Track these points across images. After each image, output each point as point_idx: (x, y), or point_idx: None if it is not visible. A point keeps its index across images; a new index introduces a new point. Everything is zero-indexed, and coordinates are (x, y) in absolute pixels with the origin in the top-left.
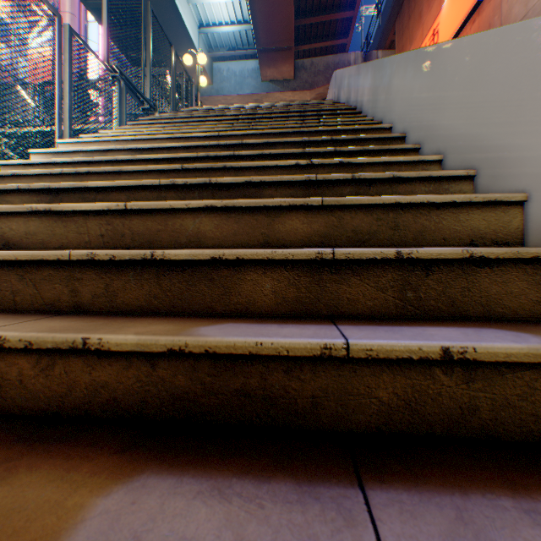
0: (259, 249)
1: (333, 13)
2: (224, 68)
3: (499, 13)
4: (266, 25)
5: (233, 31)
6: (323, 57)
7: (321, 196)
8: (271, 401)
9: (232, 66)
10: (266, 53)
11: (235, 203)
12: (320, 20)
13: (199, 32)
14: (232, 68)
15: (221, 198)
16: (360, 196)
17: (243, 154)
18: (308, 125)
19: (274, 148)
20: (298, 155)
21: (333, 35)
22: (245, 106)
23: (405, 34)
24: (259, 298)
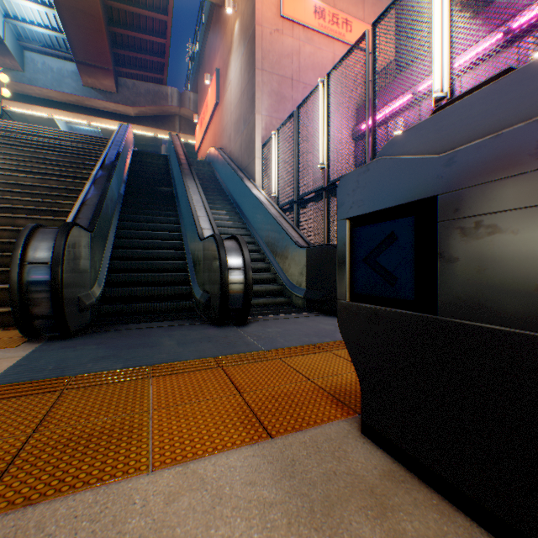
0: (5, 227)
1: (149, 54)
2: (39, 60)
3: (223, 114)
4: (83, 46)
5: (49, 34)
6: (145, 82)
7: (41, 214)
8: (1, 249)
9: (49, 61)
10: (86, 66)
11: (2, 215)
12: (138, 56)
13: (5, 20)
14: (50, 63)
15: (0, 211)
16: (56, 215)
17: (17, 191)
18: (66, 175)
19: (37, 188)
20: (46, 194)
21: (152, 69)
22: (46, 130)
23: (201, 92)
24: (5, 237)
